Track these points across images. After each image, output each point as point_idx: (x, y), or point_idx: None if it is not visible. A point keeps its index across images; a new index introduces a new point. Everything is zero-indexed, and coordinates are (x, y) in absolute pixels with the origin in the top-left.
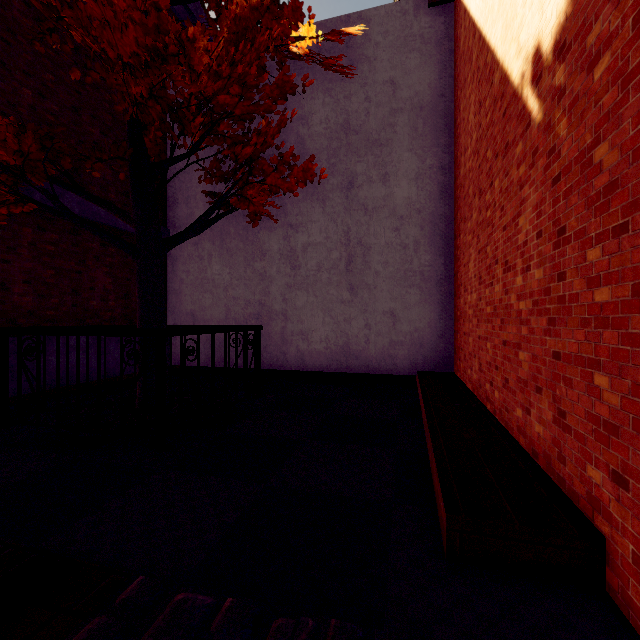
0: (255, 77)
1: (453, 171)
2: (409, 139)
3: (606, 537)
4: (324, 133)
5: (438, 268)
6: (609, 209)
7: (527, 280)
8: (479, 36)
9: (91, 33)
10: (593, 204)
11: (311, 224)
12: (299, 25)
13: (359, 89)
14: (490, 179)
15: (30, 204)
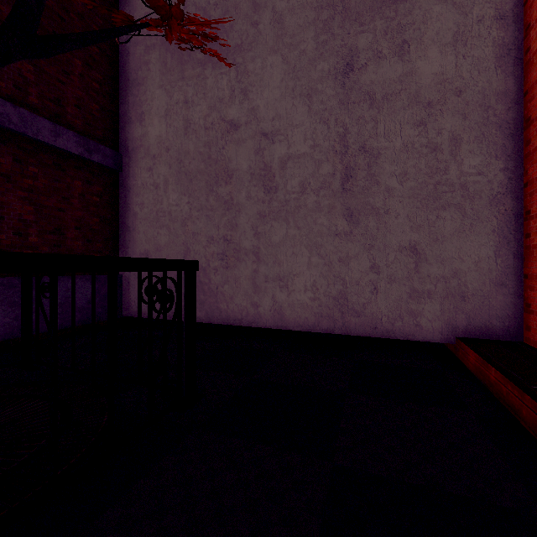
0: None
1: (521, 19)
2: None
3: None
4: (310, 1)
5: (493, 176)
6: None
7: None
8: None
9: None
10: None
11: (292, 129)
12: None
13: None
14: None
15: None
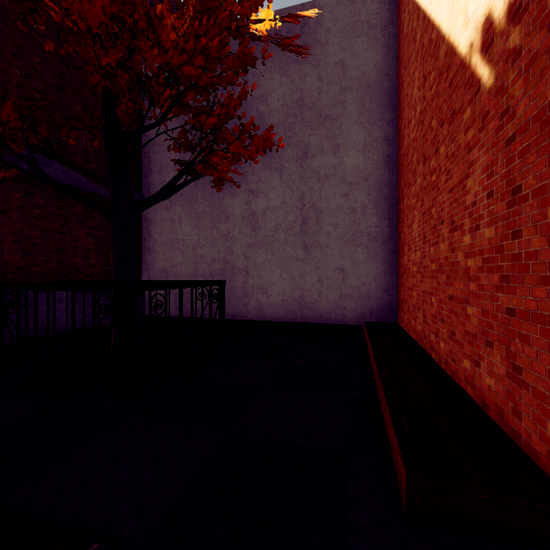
0: (218, 49)
1: (397, 142)
2: (357, 114)
3: None
4: (281, 109)
5: (383, 229)
6: None
7: (476, 239)
8: (423, 16)
9: (63, 5)
10: None
11: (270, 190)
12: (259, 10)
13: (312, 70)
14: (435, 146)
15: (12, 170)
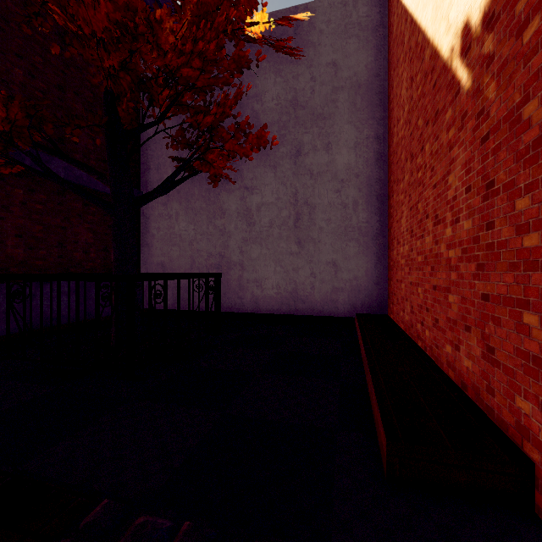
0: (214, 52)
1: (387, 140)
2: (349, 113)
3: (535, 463)
4: (275, 108)
5: (374, 224)
6: (539, 160)
7: (456, 231)
8: (411, 20)
9: (68, 11)
10: (522, 157)
11: (264, 187)
12: (254, 13)
13: (305, 70)
14: (421, 144)
15: (18, 166)
